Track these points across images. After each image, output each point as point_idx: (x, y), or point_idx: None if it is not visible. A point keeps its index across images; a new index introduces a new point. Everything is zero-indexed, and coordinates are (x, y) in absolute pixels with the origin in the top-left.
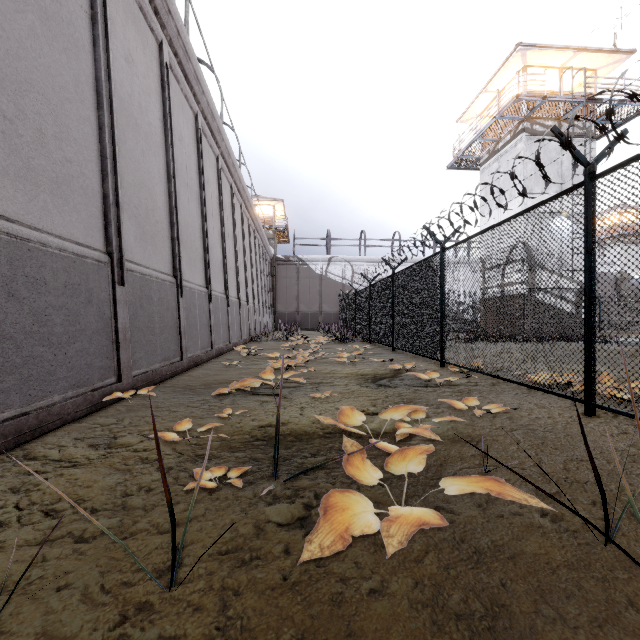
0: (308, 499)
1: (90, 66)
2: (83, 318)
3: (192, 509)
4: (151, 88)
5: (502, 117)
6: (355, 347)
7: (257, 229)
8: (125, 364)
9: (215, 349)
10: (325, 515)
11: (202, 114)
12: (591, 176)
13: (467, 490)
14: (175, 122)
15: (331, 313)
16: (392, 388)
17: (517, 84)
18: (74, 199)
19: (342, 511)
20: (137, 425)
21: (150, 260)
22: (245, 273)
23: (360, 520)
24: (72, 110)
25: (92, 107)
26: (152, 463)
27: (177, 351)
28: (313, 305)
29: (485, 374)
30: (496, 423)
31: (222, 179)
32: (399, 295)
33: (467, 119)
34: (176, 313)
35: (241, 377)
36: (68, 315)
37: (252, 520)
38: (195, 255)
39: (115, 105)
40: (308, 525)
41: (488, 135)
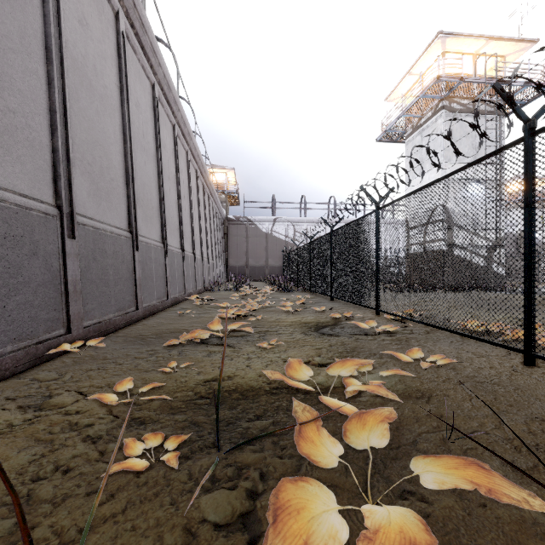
0: (253, 482)
1: (38, 21)
2: (27, 270)
3: (111, 502)
4: (107, 53)
5: (425, 96)
6: (297, 296)
7: (211, 193)
8: (75, 315)
9: (171, 299)
10: (273, 523)
11: (159, 85)
12: (531, 132)
13: (450, 483)
14: (132, 89)
15: (276, 266)
16: (334, 337)
17: (438, 67)
18: (18, 150)
19: (295, 514)
20: (78, 380)
21: (104, 215)
22: (200, 231)
23: (318, 527)
24: (16, 61)
25: (40, 61)
26: (81, 430)
27: (132, 301)
28: (260, 259)
29: (419, 322)
30: (442, 375)
31: (178, 146)
32: (337, 250)
33: (393, 98)
34: (131, 266)
35: (192, 326)
36: (8, 267)
37: (182, 520)
38: (151, 213)
39: (67, 63)
40: (252, 525)
41: (412, 112)
